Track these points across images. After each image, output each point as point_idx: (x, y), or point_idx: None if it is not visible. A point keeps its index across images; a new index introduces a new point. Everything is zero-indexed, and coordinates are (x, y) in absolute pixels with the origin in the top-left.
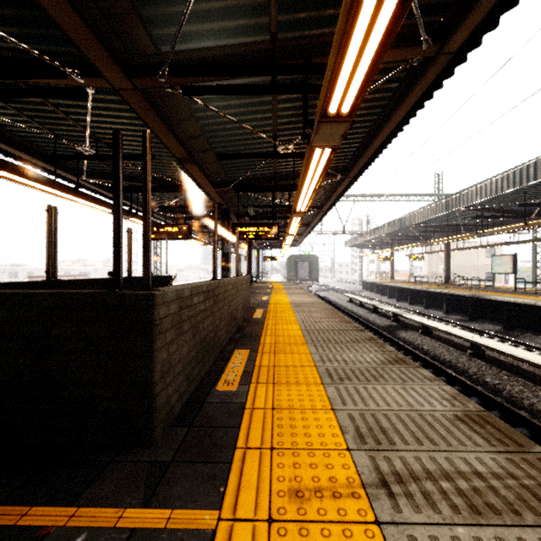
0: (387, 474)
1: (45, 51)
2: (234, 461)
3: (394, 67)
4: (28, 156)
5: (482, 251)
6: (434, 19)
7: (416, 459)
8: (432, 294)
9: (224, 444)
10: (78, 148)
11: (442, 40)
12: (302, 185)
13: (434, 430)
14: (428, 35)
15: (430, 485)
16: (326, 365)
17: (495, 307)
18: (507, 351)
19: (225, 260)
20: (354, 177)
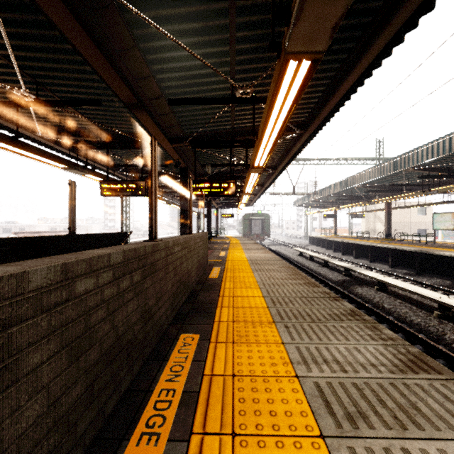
0: None
1: None
2: None
3: None
4: None
5: (414, 210)
6: None
7: None
8: (377, 249)
9: None
10: (15, 92)
11: None
12: (263, 131)
13: None
14: None
15: None
16: (313, 373)
17: (443, 262)
18: None
19: (184, 217)
20: (313, 133)
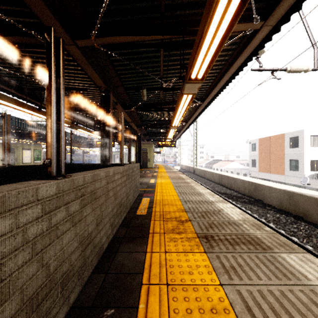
0: None
1: None
2: None
3: None
4: None
5: None
6: None
7: None
8: None
9: None
10: None
11: None
12: None
13: None
14: None
15: None
16: None
17: None
18: None
19: None
20: None
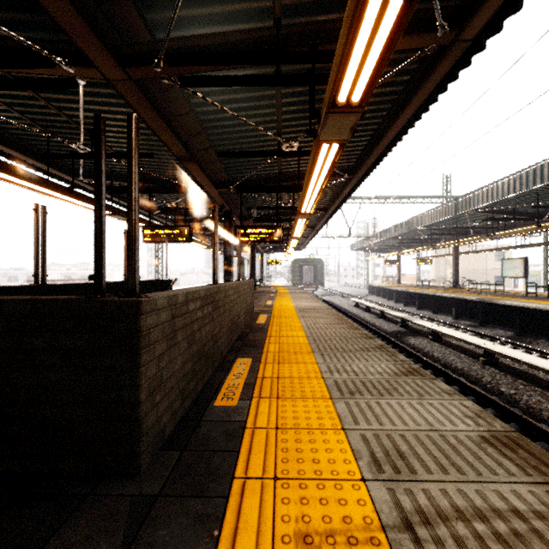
0: (410, 512)
1: (32, 39)
2: (231, 494)
3: (406, 57)
4: (21, 155)
5: (490, 255)
6: (451, 3)
7: (442, 492)
8: (441, 299)
9: (220, 472)
10: (72, 146)
11: (459, 26)
12: (307, 184)
13: (459, 455)
14: (443, 20)
15: (462, 527)
16: (335, 377)
17: (507, 312)
18: (523, 359)
19: (227, 264)
20: (361, 178)
